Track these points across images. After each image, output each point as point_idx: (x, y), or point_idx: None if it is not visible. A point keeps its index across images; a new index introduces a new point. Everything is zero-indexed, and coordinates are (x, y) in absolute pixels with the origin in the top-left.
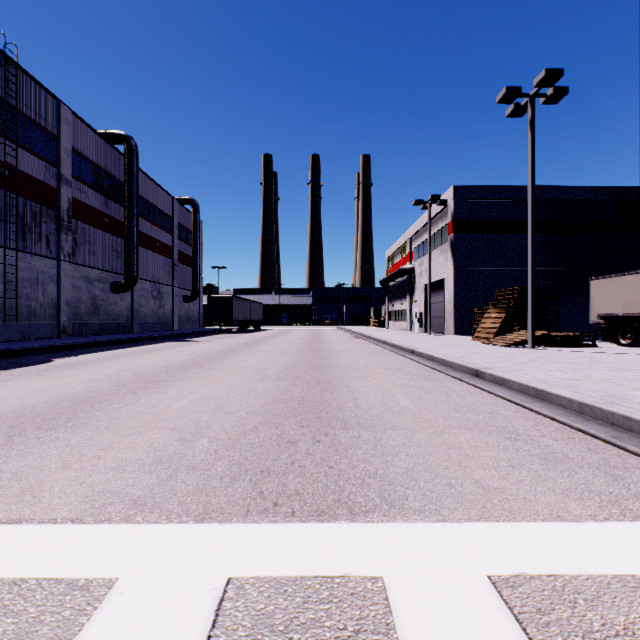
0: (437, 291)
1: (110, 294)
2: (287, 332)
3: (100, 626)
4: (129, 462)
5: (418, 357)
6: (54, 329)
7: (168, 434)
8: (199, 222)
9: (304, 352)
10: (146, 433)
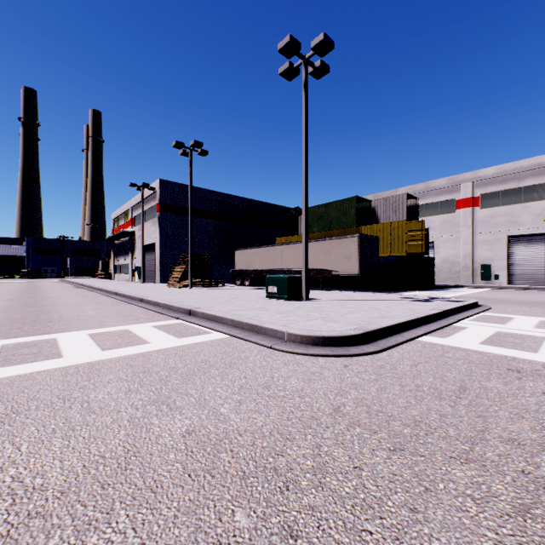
0: (151, 251)
1: None
2: None
3: None
4: None
5: (119, 296)
6: None
7: None
8: None
9: (20, 299)
10: None
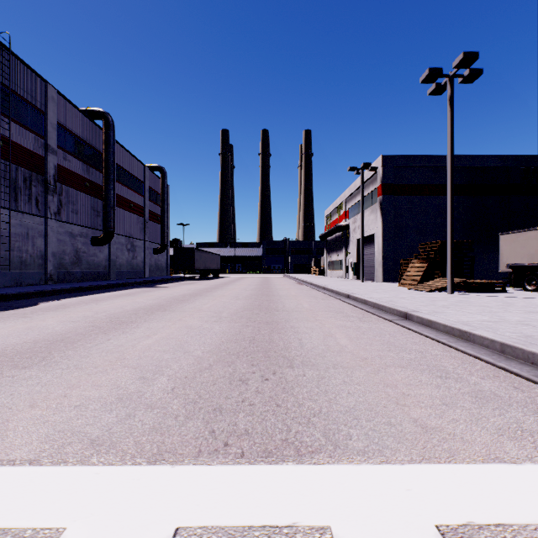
0: (368, 244)
1: (90, 247)
2: (241, 279)
3: None
4: (92, 400)
5: (353, 301)
6: (42, 277)
7: (131, 372)
8: (166, 186)
9: (255, 296)
10: (111, 371)
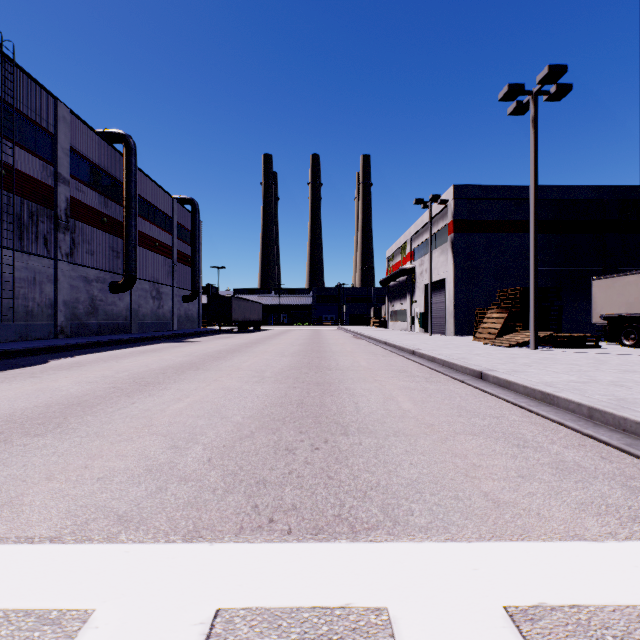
0: (438, 291)
1: (108, 294)
2: (287, 332)
3: None
4: (117, 472)
5: (419, 358)
6: (52, 329)
7: (160, 441)
8: (198, 222)
9: (304, 353)
10: (137, 440)
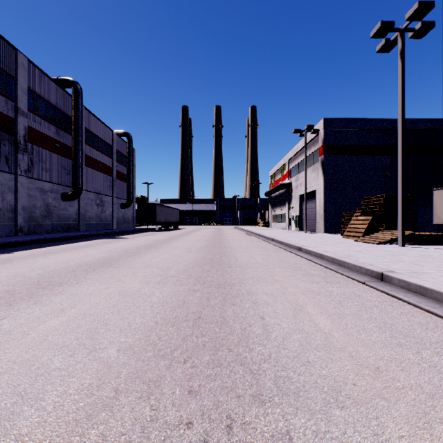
0: (310, 200)
1: (61, 202)
2: (197, 230)
3: None
4: None
5: (306, 254)
6: (12, 229)
7: None
8: (132, 149)
9: (207, 248)
10: None
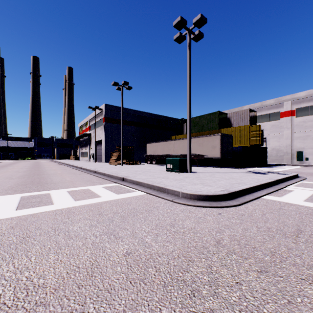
0: (100, 144)
1: None
2: (16, 163)
3: (0, 200)
4: None
5: (83, 170)
6: None
7: None
8: None
9: (30, 171)
10: None
